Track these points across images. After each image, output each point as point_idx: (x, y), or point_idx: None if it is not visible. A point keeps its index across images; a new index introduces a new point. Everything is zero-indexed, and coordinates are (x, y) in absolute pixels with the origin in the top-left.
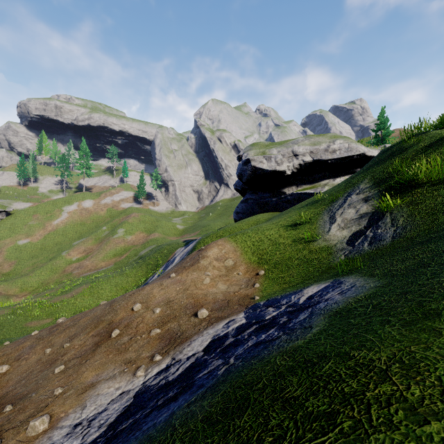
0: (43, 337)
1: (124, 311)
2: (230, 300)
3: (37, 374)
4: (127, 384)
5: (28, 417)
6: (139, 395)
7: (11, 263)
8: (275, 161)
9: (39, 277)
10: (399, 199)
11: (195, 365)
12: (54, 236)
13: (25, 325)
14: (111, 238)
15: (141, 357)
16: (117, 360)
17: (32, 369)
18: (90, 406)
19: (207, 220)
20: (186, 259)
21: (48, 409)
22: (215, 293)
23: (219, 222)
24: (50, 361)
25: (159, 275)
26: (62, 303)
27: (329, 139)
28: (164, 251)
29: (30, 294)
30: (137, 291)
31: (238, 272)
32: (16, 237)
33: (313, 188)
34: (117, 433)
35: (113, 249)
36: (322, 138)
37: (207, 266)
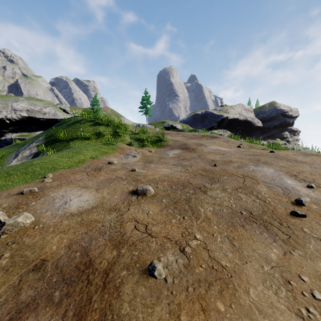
0: None
1: None
2: None
3: None
4: None
5: None
6: None
7: None
8: None
9: None
10: (50, 147)
11: None
12: None
13: None
14: None
15: None
16: None
17: None
18: None
19: None
20: None
21: None
22: None
23: None
24: None
25: None
26: None
27: (43, 105)
28: None
29: None
30: None
31: None
32: None
33: (28, 135)
34: None
35: None
36: (39, 102)
37: None
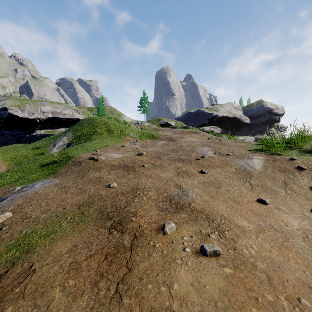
0: None
1: None
2: None
3: None
4: None
5: None
6: None
7: None
8: (28, 113)
9: None
10: (77, 139)
11: None
12: None
13: None
14: None
15: None
16: None
17: None
18: None
19: None
20: None
21: None
22: None
23: None
24: None
25: None
26: None
27: (63, 107)
28: None
29: None
30: None
31: (1, 169)
32: None
33: (53, 131)
34: None
35: None
36: (59, 105)
37: None
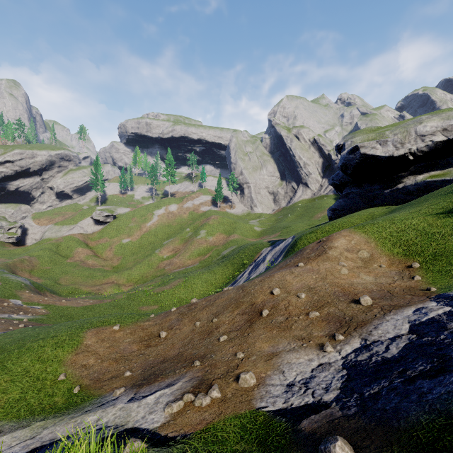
0: (185, 313)
1: (262, 294)
2: (390, 290)
3: (199, 341)
4: (320, 357)
5: (226, 372)
6: (351, 367)
7: (118, 258)
8: (393, 146)
9: (140, 271)
10: None
11: (418, 345)
12: (148, 237)
13: (139, 309)
14: (194, 238)
15: (314, 335)
16: (286, 336)
17: (191, 337)
18: (289, 371)
19: (286, 222)
20: (305, 250)
21: (242, 368)
22: (363, 284)
23: (301, 223)
24: (205, 332)
25: (250, 273)
26: (163, 293)
27: None
28: (249, 251)
29: (134, 284)
30: (266, 277)
31: (378, 264)
32: (121, 237)
33: (448, 173)
34: (372, 396)
35: (197, 249)
36: None
37: (339, 257)
